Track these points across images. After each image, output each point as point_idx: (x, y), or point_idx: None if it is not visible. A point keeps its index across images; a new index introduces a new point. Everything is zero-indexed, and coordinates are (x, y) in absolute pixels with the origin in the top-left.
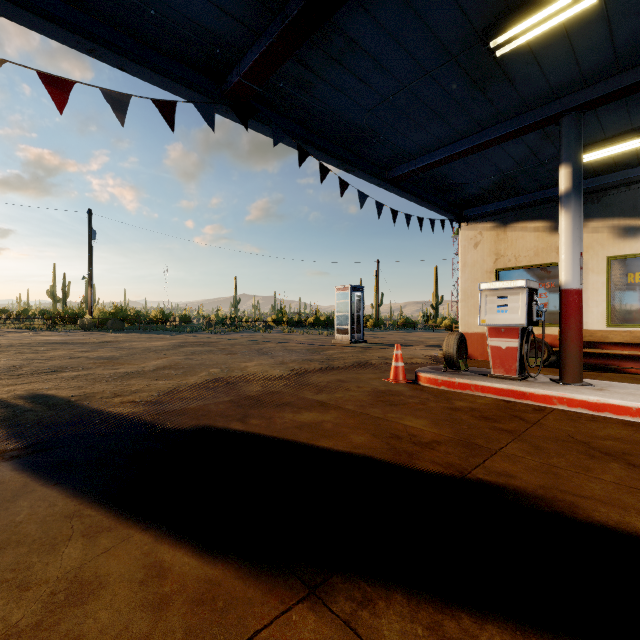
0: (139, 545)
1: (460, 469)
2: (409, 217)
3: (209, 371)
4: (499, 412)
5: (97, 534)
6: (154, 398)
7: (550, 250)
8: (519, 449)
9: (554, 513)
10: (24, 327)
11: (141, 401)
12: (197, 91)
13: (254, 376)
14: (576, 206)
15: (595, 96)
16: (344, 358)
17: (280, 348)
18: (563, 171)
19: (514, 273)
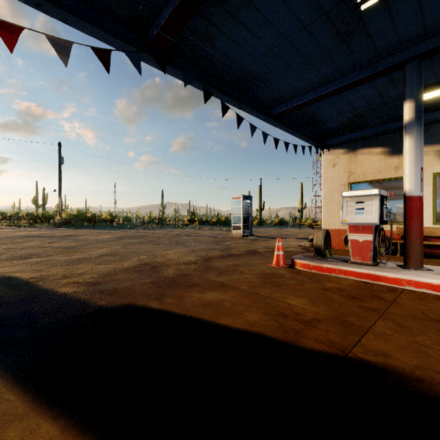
0: (44, 439)
1: (341, 347)
2: (286, 144)
3: (139, 257)
4: (361, 292)
5: (7, 424)
6: (94, 279)
7: (389, 168)
8: (386, 326)
9: (438, 398)
10: (13, 225)
11: (83, 282)
12: (125, 41)
13: (172, 261)
14: (418, 132)
15: (434, 46)
16: (238, 247)
17: (192, 240)
18: (407, 105)
19: (362, 185)
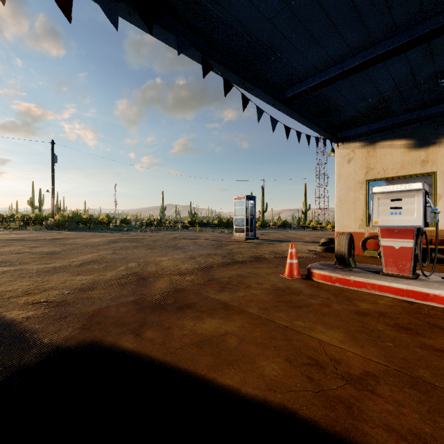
0: None
1: None
2: (299, 133)
3: (127, 265)
4: (412, 318)
5: None
6: (61, 297)
7: (415, 163)
8: None
9: None
10: (2, 227)
11: (46, 301)
12: None
13: (165, 271)
14: None
15: None
16: (242, 252)
17: (191, 244)
18: None
19: (382, 183)
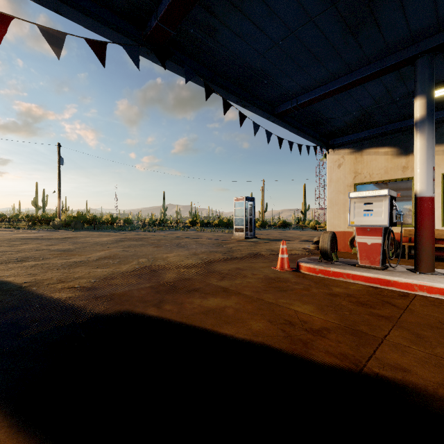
0: None
1: (354, 360)
2: (291, 143)
3: (138, 261)
4: (371, 298)
5: None
6: (90, 284)
7: (397, 169)
8: (401, 337)
9: None
10: (12, 227)
11: (79, 287)
12: (122, 34)
13: (172, 265)
14: (430, 130)
15: None
16: (241, 250)
17: (194, 242)
18: (418, 102)
19: (369, 186)
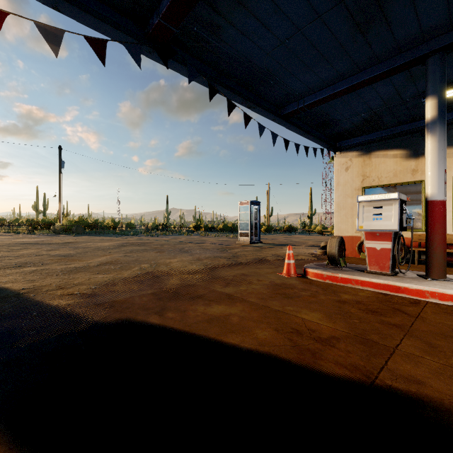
0: None
1: (365, 372)
2: (297, 145)
3: (141, 266)
4: (381, 305)
5: None
6: (90, 291)
7: (406, 172)
8: (413, 346)
9: None
10: (11, 231)
11: (79, 293)
12: (123, 32)
13: (175, 270)
14: (441, 131)
15: None
16: (246, 255)
17: (197, 247)
18: (429, 102)
19: (377, 190)
